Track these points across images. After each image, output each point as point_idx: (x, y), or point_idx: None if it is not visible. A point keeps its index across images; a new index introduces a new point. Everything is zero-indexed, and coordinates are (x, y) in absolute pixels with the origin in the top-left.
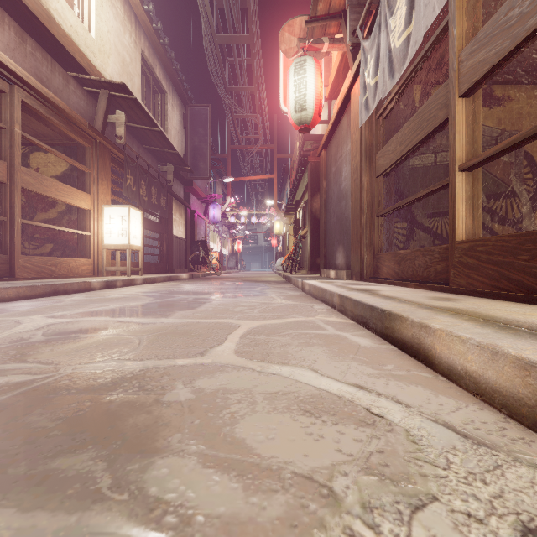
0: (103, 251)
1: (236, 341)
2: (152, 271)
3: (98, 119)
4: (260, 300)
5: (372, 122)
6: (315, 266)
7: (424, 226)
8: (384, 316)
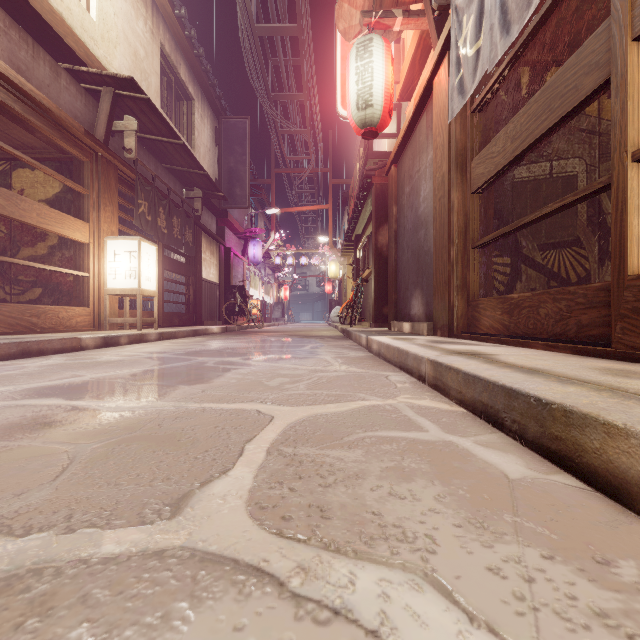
0: (106, 297)
1: (257, 464)
2: (174, 323)
3: (100, 125)
4: (309, 366)
5: (466, 118)
6: (382, 317)
7: (535, 262)
8: (548, 414)
